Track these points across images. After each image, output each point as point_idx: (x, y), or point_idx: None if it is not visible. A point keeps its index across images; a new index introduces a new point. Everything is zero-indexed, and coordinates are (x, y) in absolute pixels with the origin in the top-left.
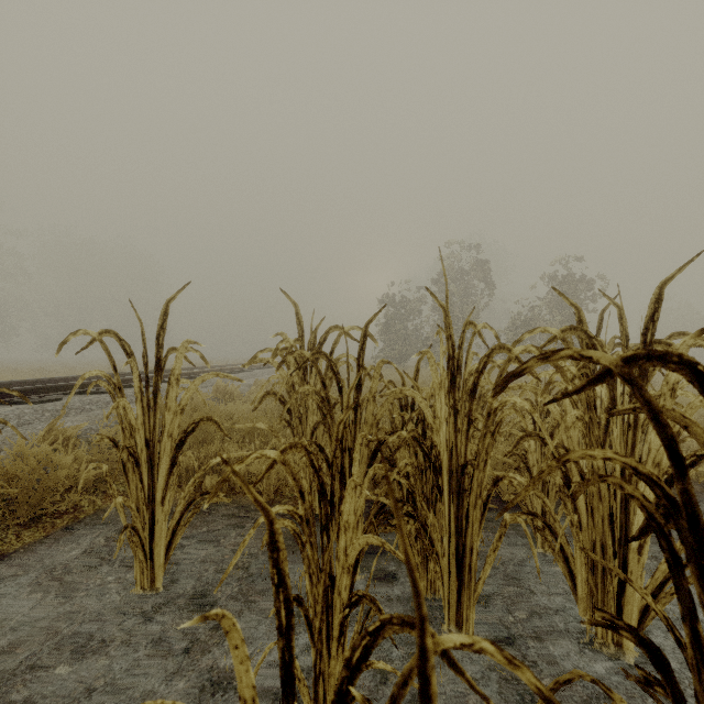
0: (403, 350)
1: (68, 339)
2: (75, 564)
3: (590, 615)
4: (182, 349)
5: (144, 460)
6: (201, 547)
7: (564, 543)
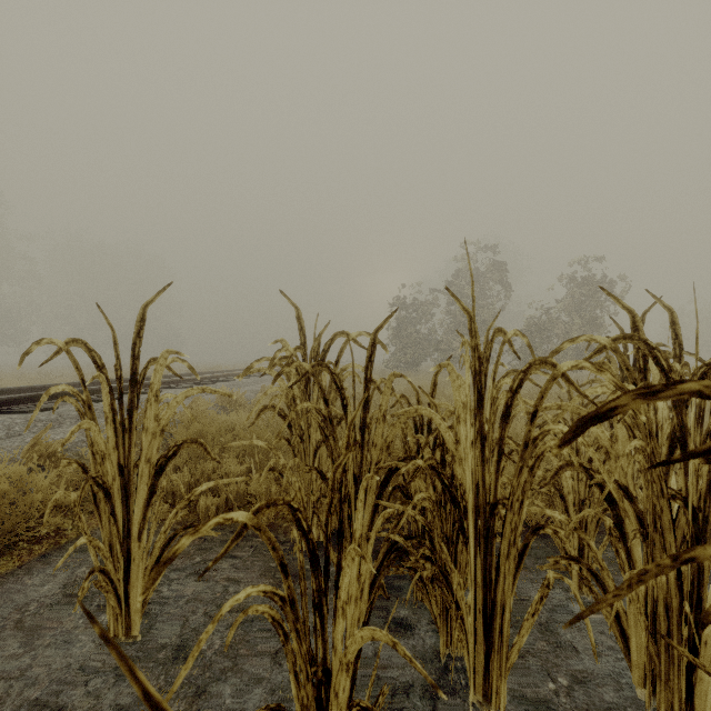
0: (415, 354)
1: (31, 349)
2: (46, 602)
3: (649, 689)
4: (161, 360)
5: (117, 489)
6: (190, 581)
7: None
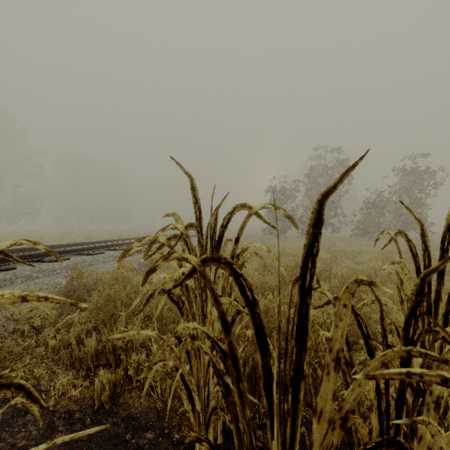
0: (284, 225)
1: None
2: None
3: None
4: None
5: None
6: None
7: None
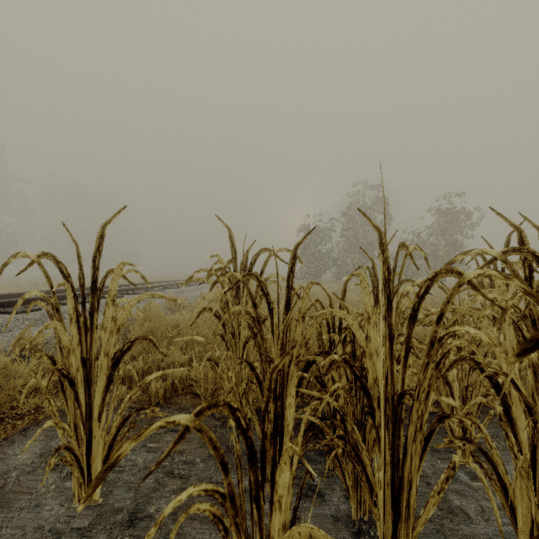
0: (317, 268)
1: (9, 261)
2: (24, 470)
3: None
4: (117, 270)
5: (81, 378)
6: (142, 452)
7: (502, 472)
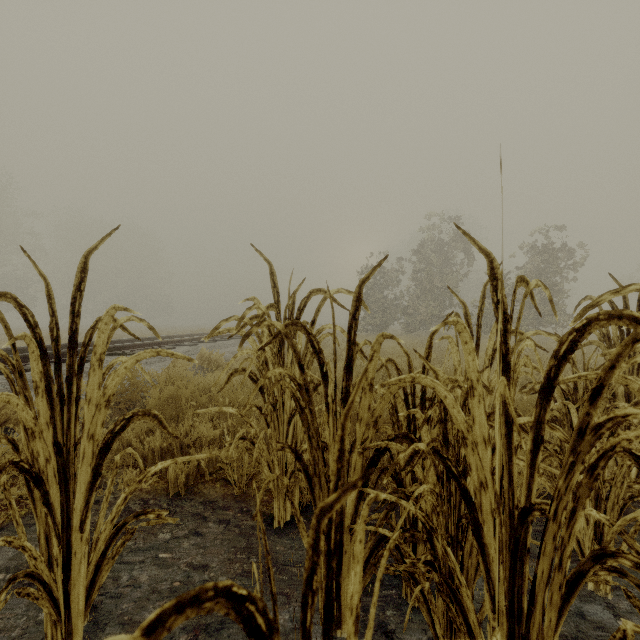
0: (383, 318)
1: None
2: None
3: None
4: (106, 317)
5: (53, 471)
6: (150, 566)
7: None
